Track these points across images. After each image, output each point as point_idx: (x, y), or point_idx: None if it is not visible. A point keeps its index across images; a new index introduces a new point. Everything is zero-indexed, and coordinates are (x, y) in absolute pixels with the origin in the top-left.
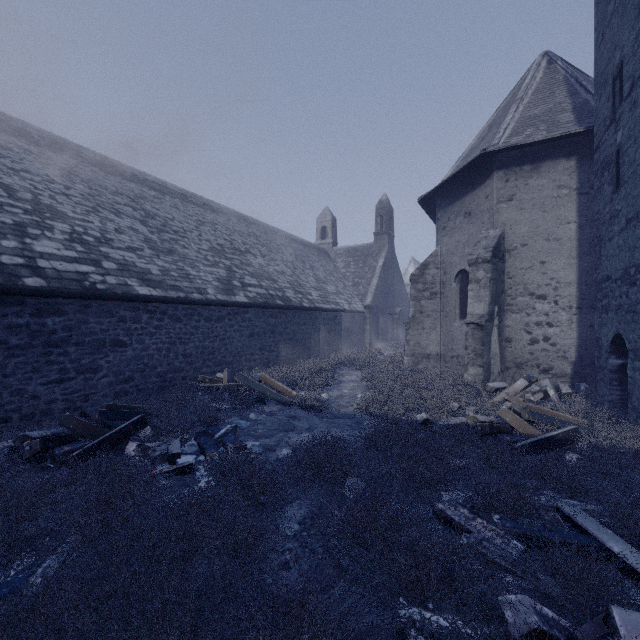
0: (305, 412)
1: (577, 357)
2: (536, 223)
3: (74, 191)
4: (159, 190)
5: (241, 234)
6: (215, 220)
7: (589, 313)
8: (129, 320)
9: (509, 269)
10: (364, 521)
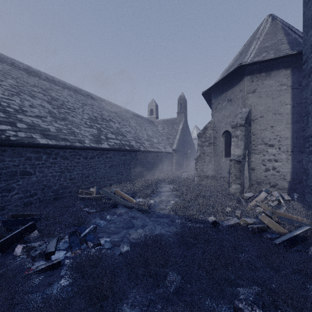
0: (140, 213)
1: (291, 178)
2: (268, 105)
3: (5, 83)
4: (61, 86)
5: (107, 111)
6: (93, 103)
7: (298, 154)
8: (33, 159)
9: (253, 130)
10: None
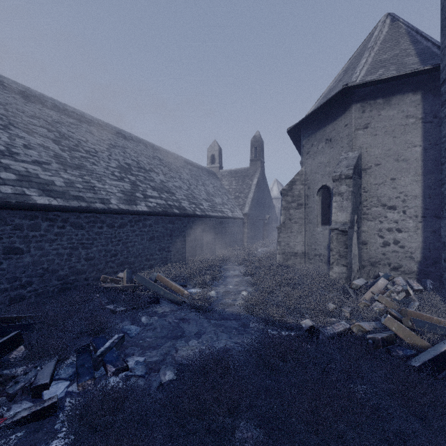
0: (195, 313)
1: (422, 257)
2: (387, 146)
3: None
4: (77, 118)
5: (147, 157)
6: (125, 145)
7: (432, 221)
8: (26, 228)
9: (365, 184)
10: None
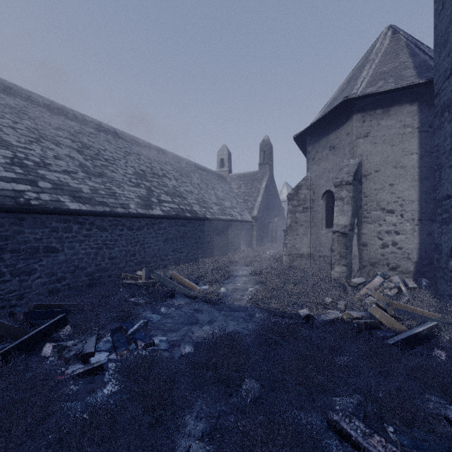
0: (207, 305)
1: (418, 258)
2: (386, 154)
3: (21, 125)
4: (95, 128)
5: (160, 163)
6: (139, 152)
7: (428, 224)
8: (61, 230)
9: (365, 190)
10: (264, 450)
